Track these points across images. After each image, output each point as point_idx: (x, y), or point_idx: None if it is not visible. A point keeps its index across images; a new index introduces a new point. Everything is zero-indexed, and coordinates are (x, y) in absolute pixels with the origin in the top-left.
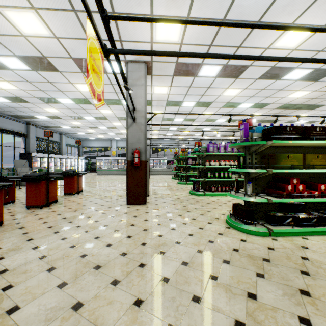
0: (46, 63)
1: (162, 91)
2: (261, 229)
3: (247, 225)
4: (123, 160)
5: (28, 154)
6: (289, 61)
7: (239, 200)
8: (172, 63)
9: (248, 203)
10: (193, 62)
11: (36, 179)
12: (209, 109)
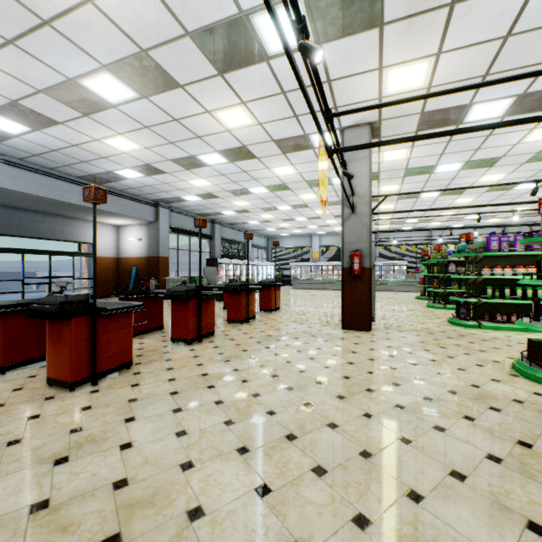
0: (245, 152)
1: (397, 157)
2: None
3: None
4: (329, 267)
5: (214, 259)
6: None
7: None
8: (414, 115)
9: None
10: (452, 105)
11: (238, 289)
12: (495, 170)
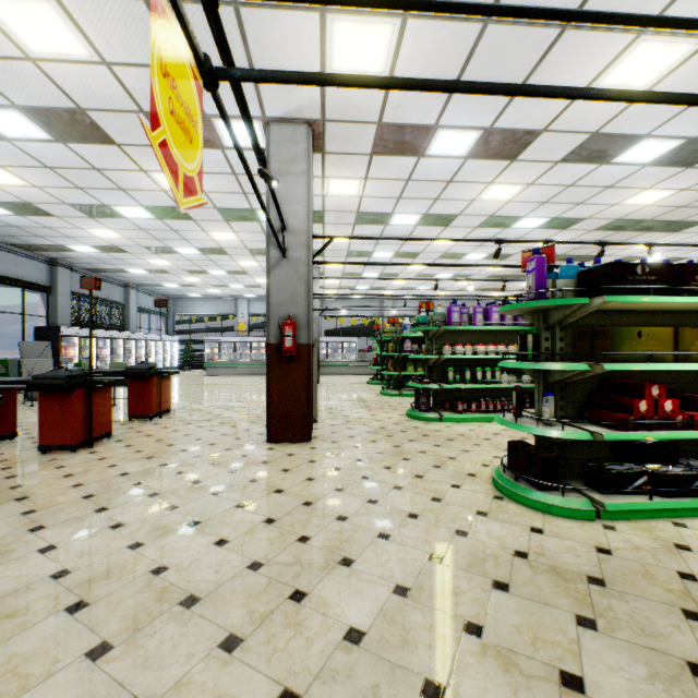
0: (86, 124)
1: (347, 191)
2: (577, 502)
3: (543, 492)
4: (262, 343)
5: (53, 329)
6: (653, 101)
7: (519, 432)
8: (370, 125)
9: (545, 441)
10: (416, 122)
11: (63, 384)
12: (450, 232)
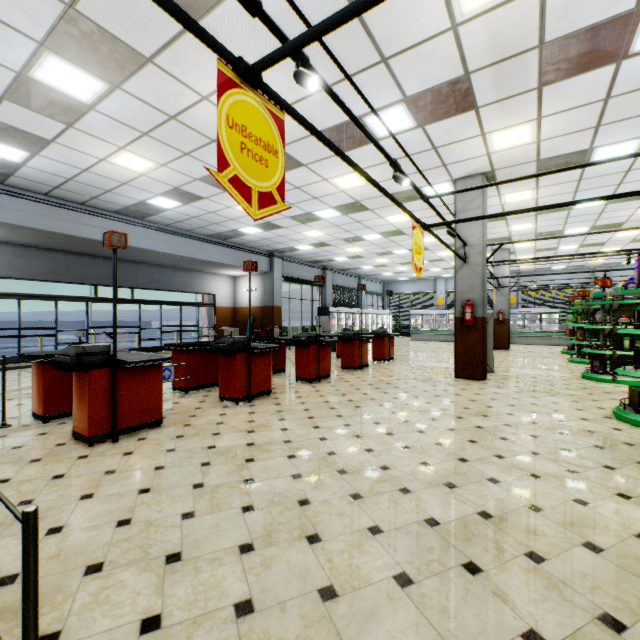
0: (358, 206)
1: (522, 198)
2: None
3: (639, 415)
4: None
5: (325, 308)
6: None
7: None
8: (530, 163)
9: None
10: (570, 151)
11: (351, 337)
12: None
